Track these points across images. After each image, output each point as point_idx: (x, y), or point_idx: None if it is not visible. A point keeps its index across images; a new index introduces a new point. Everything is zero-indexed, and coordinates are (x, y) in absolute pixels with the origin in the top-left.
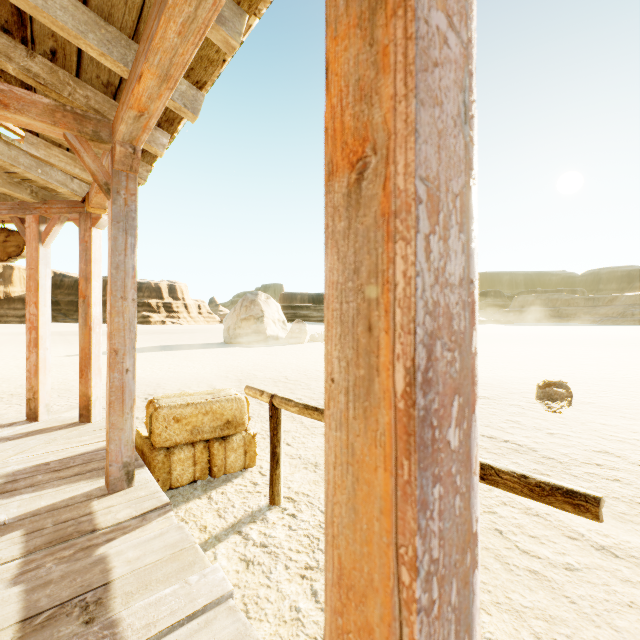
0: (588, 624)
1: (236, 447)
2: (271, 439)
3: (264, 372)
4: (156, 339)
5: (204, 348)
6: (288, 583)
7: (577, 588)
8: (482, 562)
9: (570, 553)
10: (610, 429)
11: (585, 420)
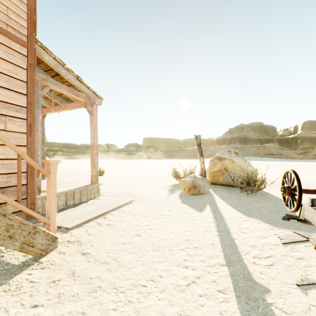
0: None
1: None
2: None
3: None
4: None
5: None
6: None
7: None
8: None
9: None
10: None
11: None
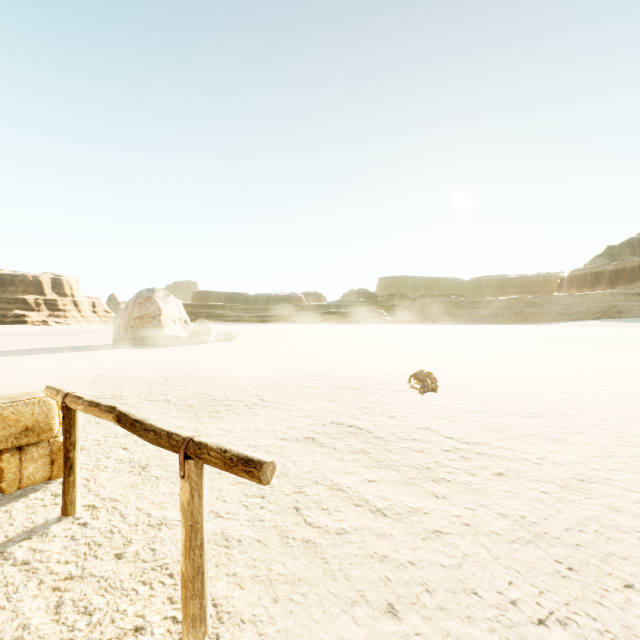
0: (328, 579)
1: (37, 457)
2: (64, 443)
3: (143, 374)
4: (25, 342)
5: (84, 350)
6: (32, 600)
7: (337, 549)
8: (264, 540)
9: (348, 519)
10: (440, 409)
11: (426, 403)
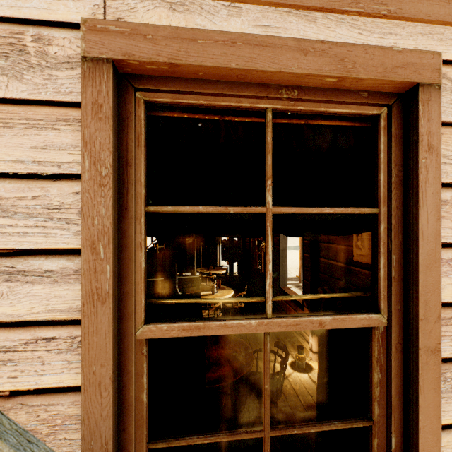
0: None
1: None
2: None
3: None
4: None
5: (295, 249)
6: None
7: None
8: None
9: None
10: None
11: None
